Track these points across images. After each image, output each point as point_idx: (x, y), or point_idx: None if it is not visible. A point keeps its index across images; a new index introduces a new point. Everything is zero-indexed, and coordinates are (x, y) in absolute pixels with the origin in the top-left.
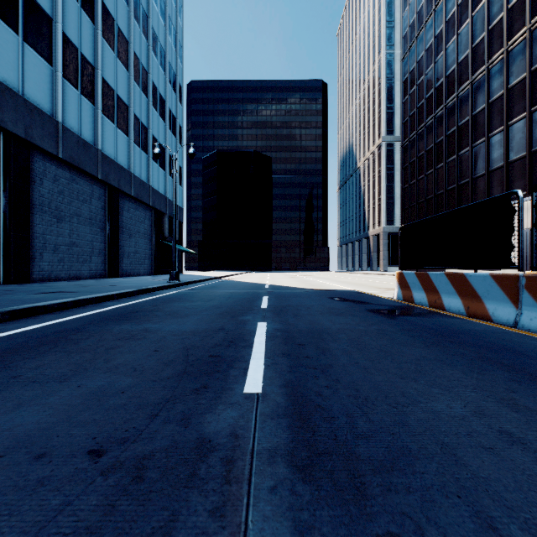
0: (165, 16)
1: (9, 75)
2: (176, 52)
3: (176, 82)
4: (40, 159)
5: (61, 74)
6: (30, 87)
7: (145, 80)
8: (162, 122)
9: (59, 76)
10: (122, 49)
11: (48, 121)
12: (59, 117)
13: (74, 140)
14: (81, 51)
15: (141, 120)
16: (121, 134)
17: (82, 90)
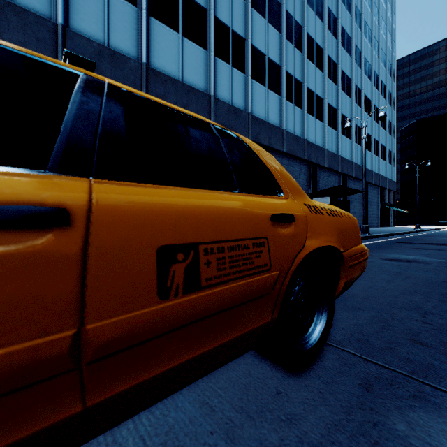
0: (385, 62)
1: (343, 153)
2: (391, 78)
3: (391, 98)
4: (347, 179)
5: (354, 141)
6: (347, 153)
7: (377, 114)
8: (384, 132)
9: (353, 143)
10: (368, 108)
11: (351, 163)
12: (353, 160)
13: (356, 167)
14: (357, 125)
15: (375, 139)
16: (368, 153)
17: (357, 142)
